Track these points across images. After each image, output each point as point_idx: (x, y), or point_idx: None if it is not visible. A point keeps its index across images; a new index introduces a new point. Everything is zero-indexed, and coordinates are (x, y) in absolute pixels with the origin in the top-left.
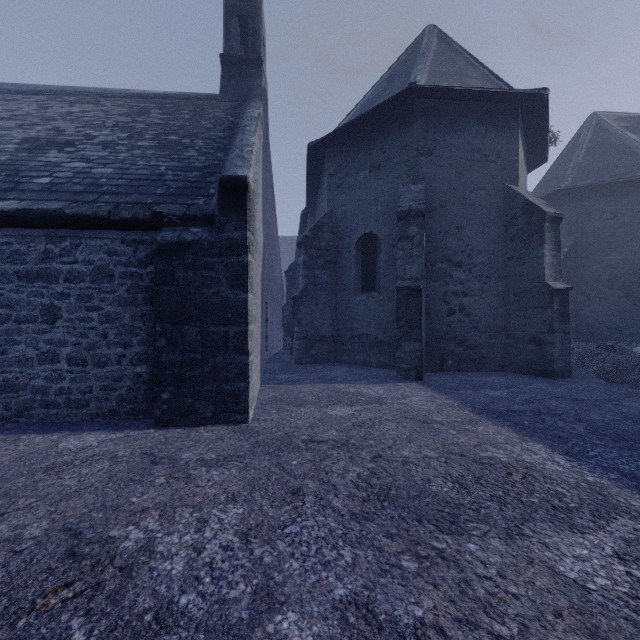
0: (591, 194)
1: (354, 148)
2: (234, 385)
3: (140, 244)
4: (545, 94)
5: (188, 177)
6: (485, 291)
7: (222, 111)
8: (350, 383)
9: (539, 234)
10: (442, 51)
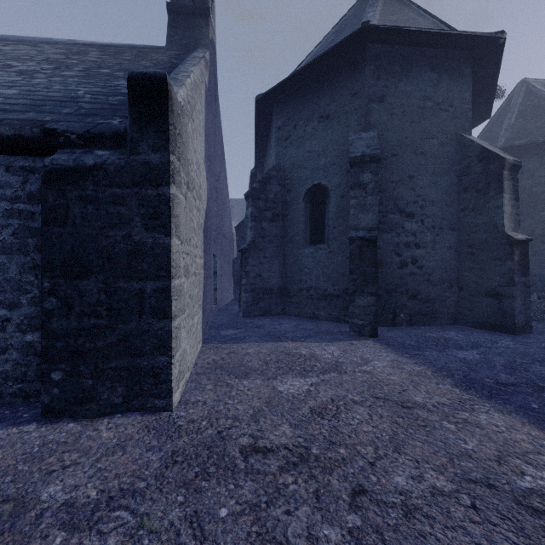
0: (524, 153)
1: (302, 99)
2: (152, 360)
3: (31, 173)
4: (502, 38)
5: (108, 100)
6: (438, 243)
7: (166, 56)
8: (300, 341)
9: (497, 182)
10: (390, 3)
